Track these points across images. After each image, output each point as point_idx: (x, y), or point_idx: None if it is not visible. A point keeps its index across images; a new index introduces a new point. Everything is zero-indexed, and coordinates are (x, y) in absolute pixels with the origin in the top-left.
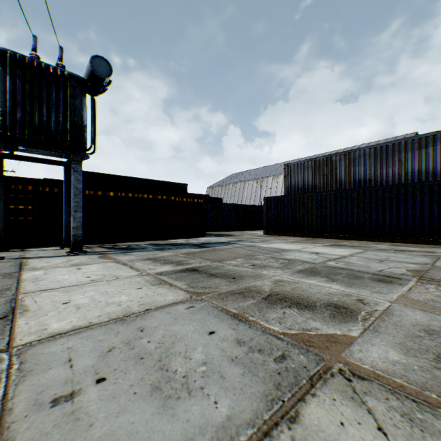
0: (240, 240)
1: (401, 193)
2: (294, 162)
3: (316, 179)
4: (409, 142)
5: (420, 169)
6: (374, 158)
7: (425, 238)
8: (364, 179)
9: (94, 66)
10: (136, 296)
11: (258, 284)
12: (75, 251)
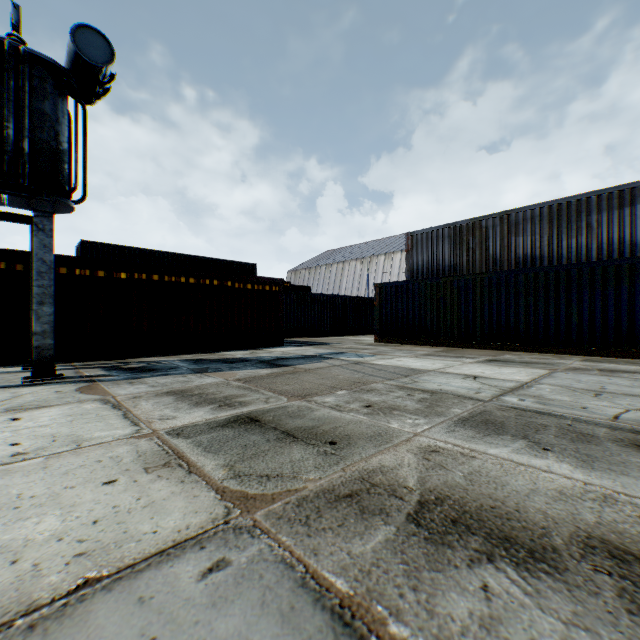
0: (340, 353)
1: (597, 277)
2: (422, 230)
3: (456, 256)
4: (605, 197)
5: (622, 240)
6: (548, 223)
7: (637, 348)
8: (533, 255)
9: (80, 43)
10: (86, 515)
11: (387, 464)
12: (39, 377)
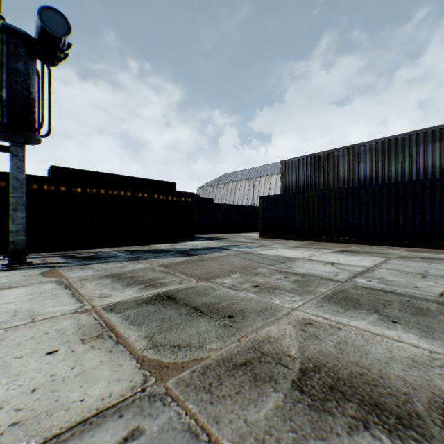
0: (234, 245)
1: (417, 191)
2: (292, 159)
3: (316, 177)
4: (421, 135)
5: (434, 165)
6: (381, 153)
7: None
8: (370, 176)
9: (45, 20)
10: (27, 384)
11: (273, 334)
12: (14, 264)
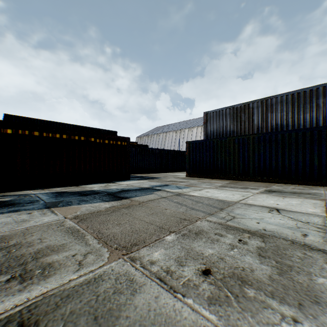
0: (165, 185)
1: None
2: (213, 110)
3: (234, 125)
4: None
5: None
6: (291, 104)
7: None
8: (281, 124)
9: None
10: None
11: None
12: None
